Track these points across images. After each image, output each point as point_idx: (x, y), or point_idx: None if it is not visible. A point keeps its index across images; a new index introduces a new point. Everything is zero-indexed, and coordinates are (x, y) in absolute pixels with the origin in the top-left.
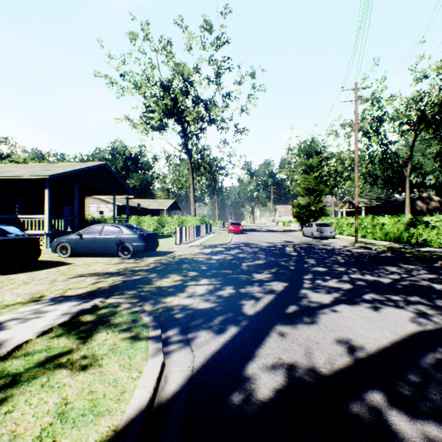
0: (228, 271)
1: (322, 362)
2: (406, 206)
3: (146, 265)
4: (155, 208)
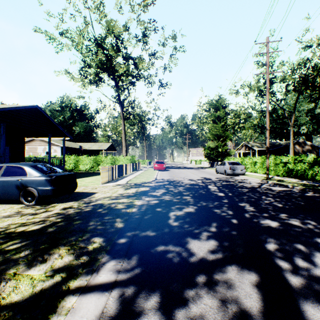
0: (152, 234)
1: None
2: (290, 148)
3: (40, 221)
4: (95, 150)
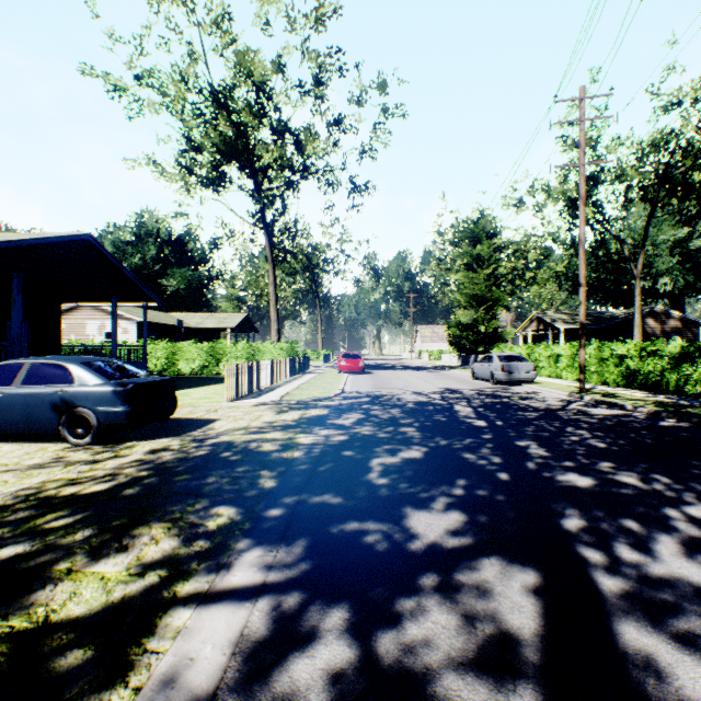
0: (334, 500)
1: None
2: (635, 325)
3: (106, 475)
4: (212, 329)
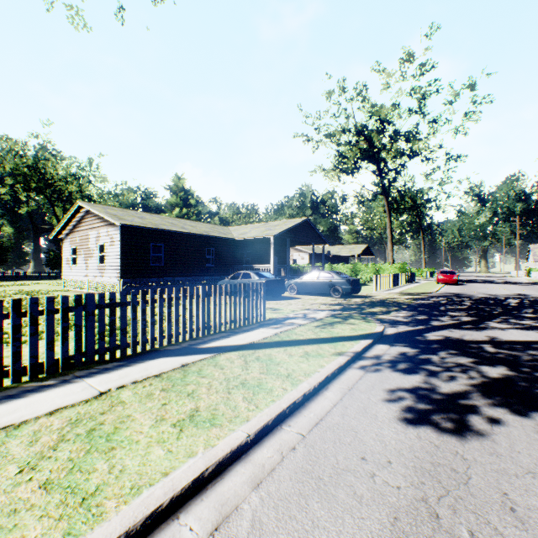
0: (425, 309)
1: (467, 338)
2: None
3: (354, 302)
4: (344, 255)
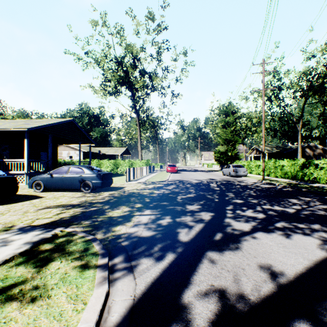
0: (167, 203)
1: (250, 289)
2: (298, 152)
3: (101, 198)
4: (112, 154)
